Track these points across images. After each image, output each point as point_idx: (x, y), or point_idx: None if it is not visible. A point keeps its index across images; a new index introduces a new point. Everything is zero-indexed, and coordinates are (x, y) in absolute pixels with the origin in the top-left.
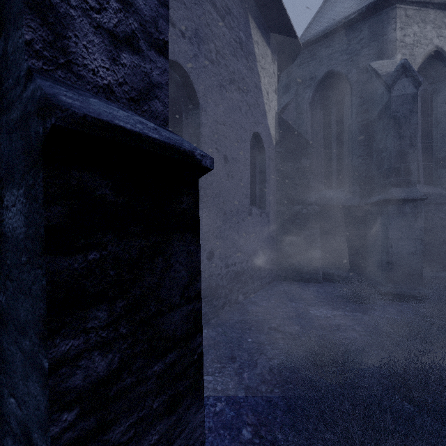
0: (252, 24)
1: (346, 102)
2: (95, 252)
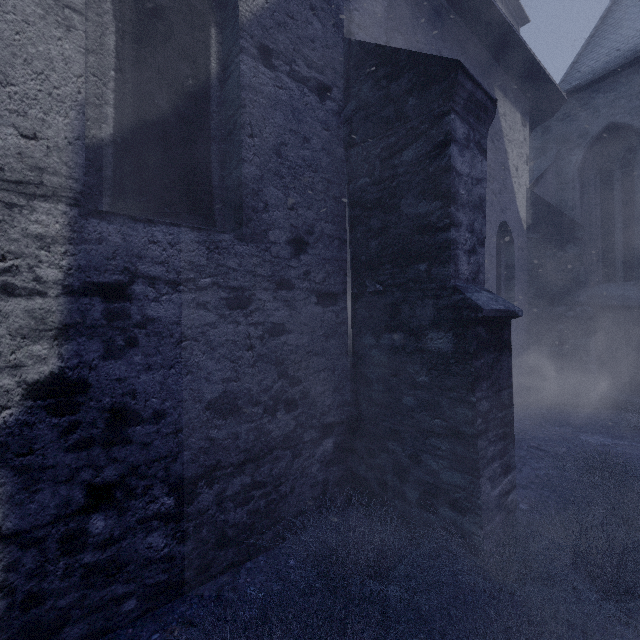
0: (498, 96)
1: (639, 162)
2: (482, 360)
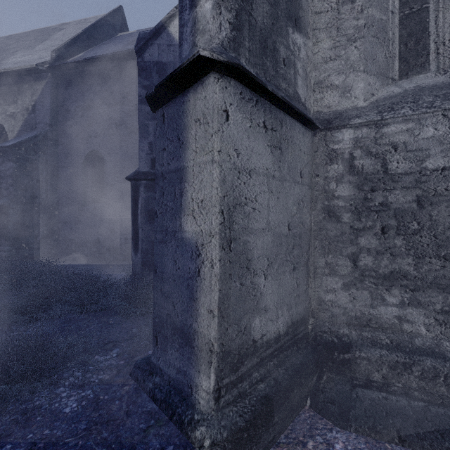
0: None
1: None
2: None
